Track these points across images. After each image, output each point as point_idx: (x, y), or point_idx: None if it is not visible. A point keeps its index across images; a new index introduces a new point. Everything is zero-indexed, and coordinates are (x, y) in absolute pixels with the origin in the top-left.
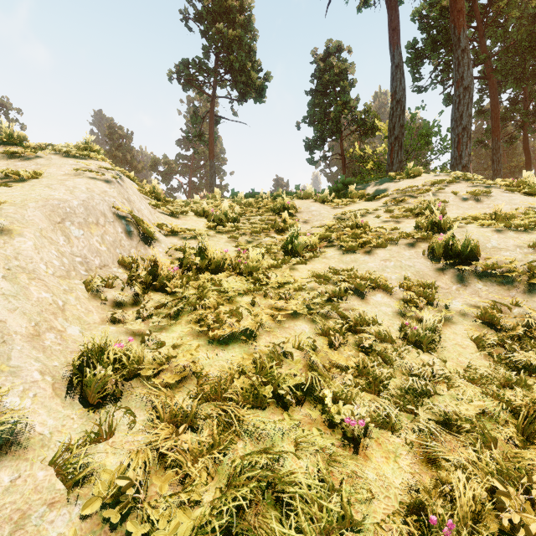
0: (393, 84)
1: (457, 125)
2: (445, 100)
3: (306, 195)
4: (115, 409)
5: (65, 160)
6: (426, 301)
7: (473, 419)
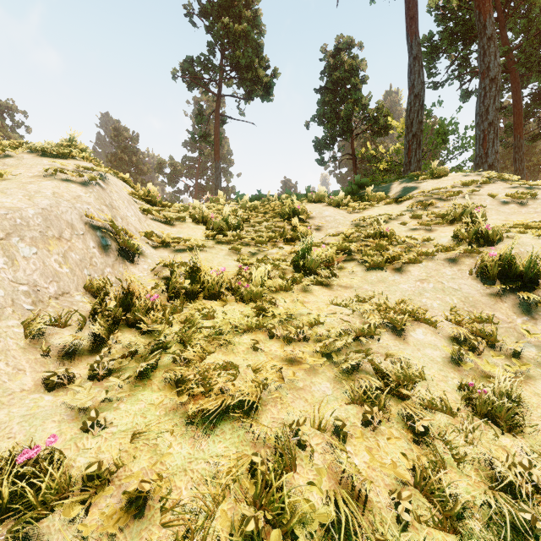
0: (410, 77)
1: (483, 120)
2: (463, 96)
3: (318, 198)
4: None
5: (39, 160)
6: (485, 340)
7: None
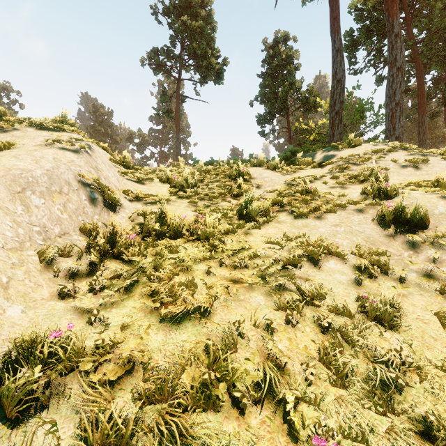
0: (334, 66)
1: (391, 101)
2: (377, 80)
3: (258, 163)
4: (39, 421)
5: (39, 132)
6: (380, 268)
7: None
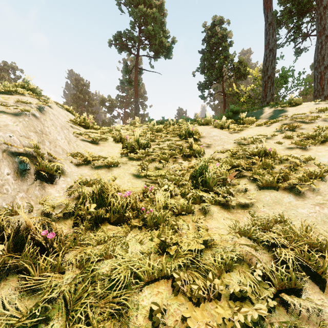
0: (266, 37)
1: (320, 65)
2: (296, 52)
3: (206, 122)
4: None
5: None
6: None
7: None
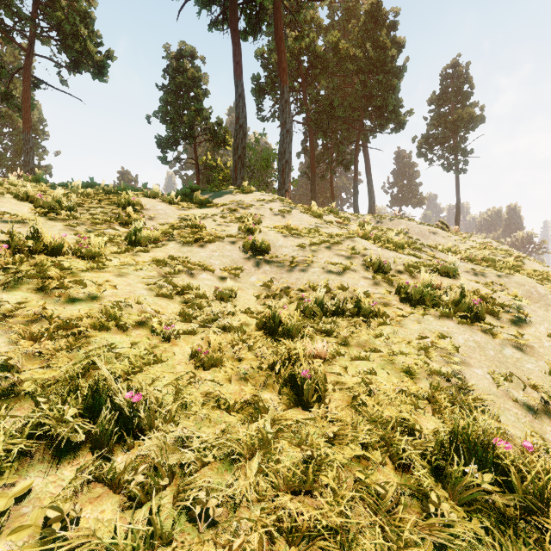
0: (237, 109)
1: (282, 158)
2: None
3: (153, 194)
4: None
5: None
6: (235, 277)
7: (238, 324)
